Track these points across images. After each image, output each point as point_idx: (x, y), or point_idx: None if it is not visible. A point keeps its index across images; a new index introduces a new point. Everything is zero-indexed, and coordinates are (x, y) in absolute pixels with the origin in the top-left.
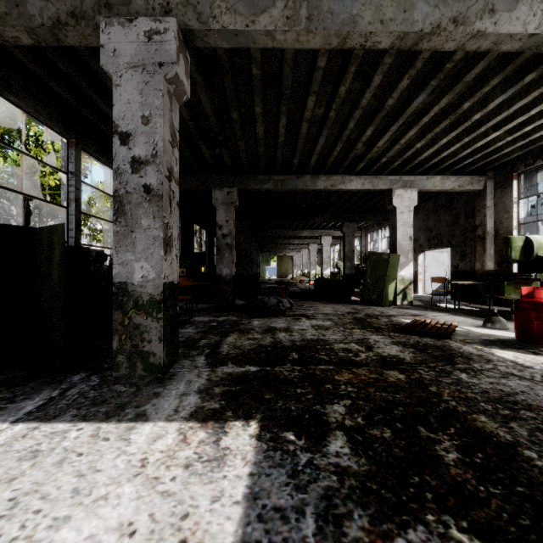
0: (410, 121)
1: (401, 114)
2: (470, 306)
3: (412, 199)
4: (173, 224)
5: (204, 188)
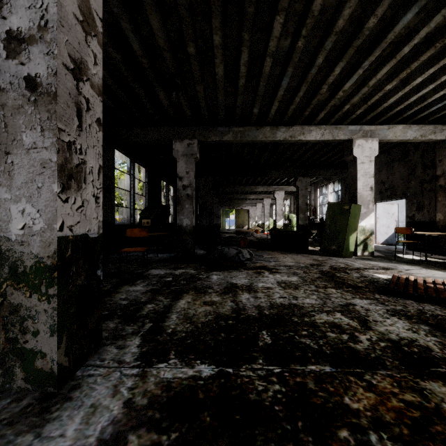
0: (384, 56)
1: (380, 43)
2: (434, 257)
3: (373, 149)
4: (87, 148)
5: (165, 141)
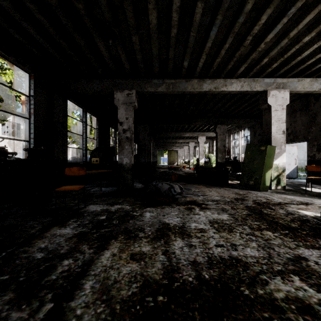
0: (309, 3)
1: None
2: None
3: (285, 99)
4: None
5: (108, 91)
